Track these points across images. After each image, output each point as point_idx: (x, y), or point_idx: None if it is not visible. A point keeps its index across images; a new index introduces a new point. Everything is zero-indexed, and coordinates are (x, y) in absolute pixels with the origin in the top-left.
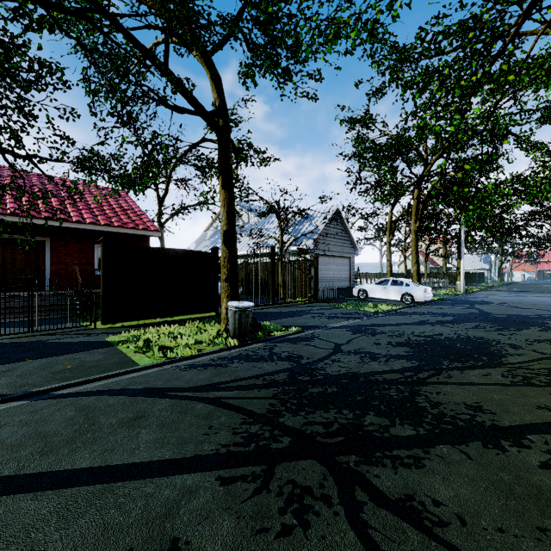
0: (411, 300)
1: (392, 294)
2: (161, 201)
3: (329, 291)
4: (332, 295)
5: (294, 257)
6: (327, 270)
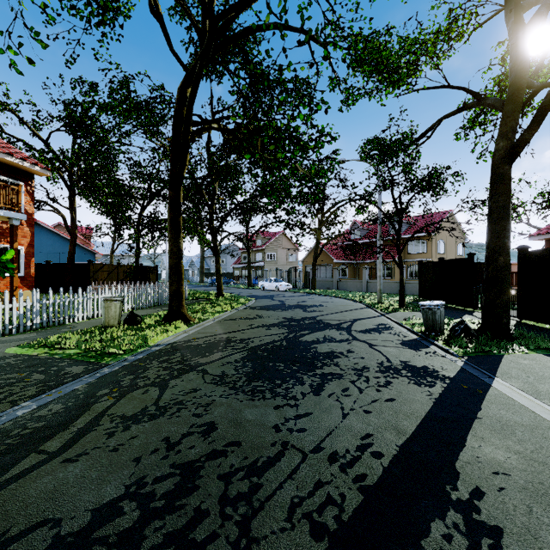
0: None
1: None
2: None
3: None
4: None
5: None
6: None
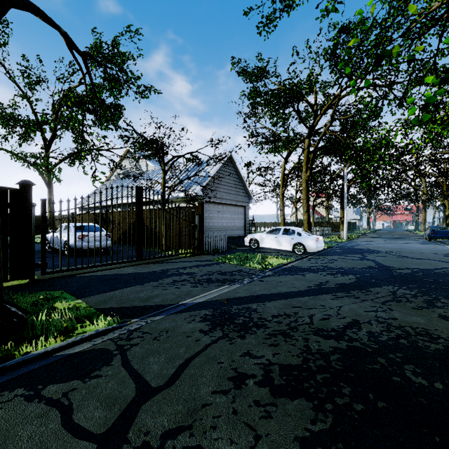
0: (302, 251)
1: (283, 243)
2: (48, 144)
3: (217, 241)
4: (221, 246)
5: (183, 205)
6: (220, 219)
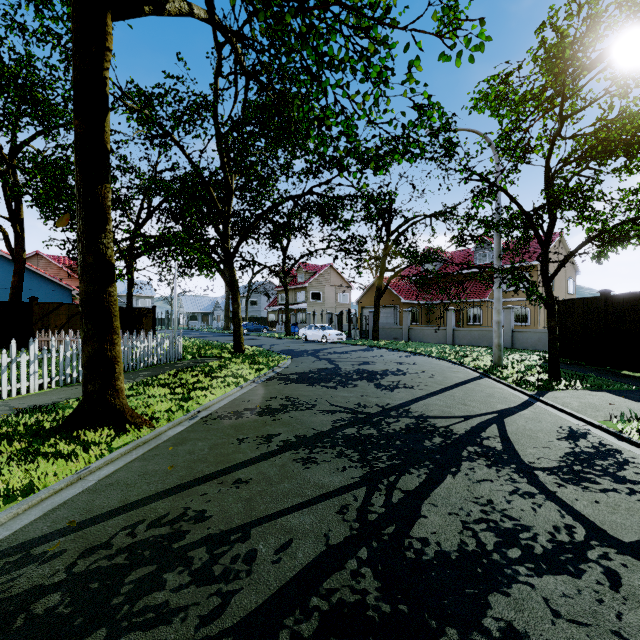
0: None
1: None
2: None
3: None
4: None
5: None
6: None
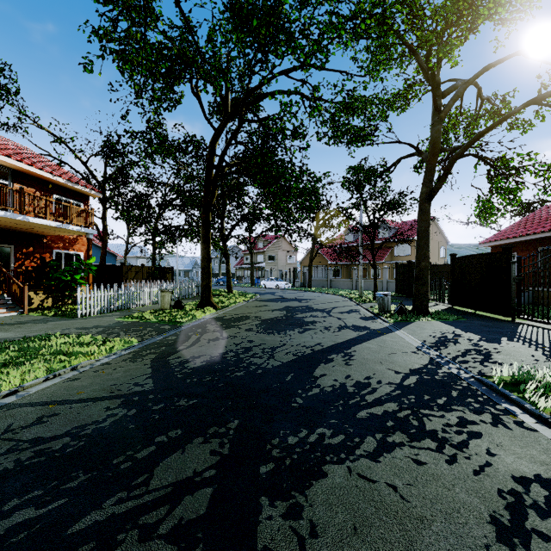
0: None
1: None
2: None
3: None
4: None
5: None
6: None
